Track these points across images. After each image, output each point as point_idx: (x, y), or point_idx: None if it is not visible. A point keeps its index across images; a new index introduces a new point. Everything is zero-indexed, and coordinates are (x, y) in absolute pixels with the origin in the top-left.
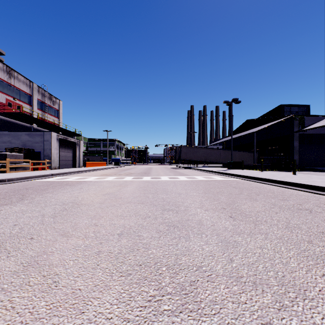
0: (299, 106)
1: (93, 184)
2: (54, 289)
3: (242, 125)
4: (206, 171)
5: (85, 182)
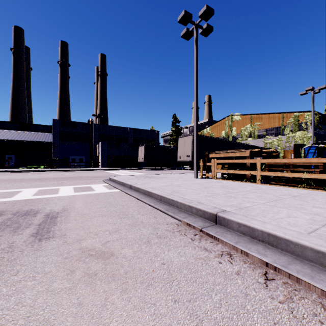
0: None
1: None
2: None
3: None
4: None
5: None
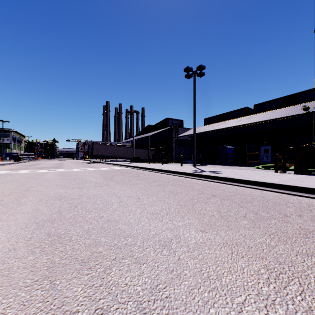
0: (177, 120)
1: (13, 175)
2: (43, 191)
3: (145, 128)
4: (113, 164)
5: (2, 174)
